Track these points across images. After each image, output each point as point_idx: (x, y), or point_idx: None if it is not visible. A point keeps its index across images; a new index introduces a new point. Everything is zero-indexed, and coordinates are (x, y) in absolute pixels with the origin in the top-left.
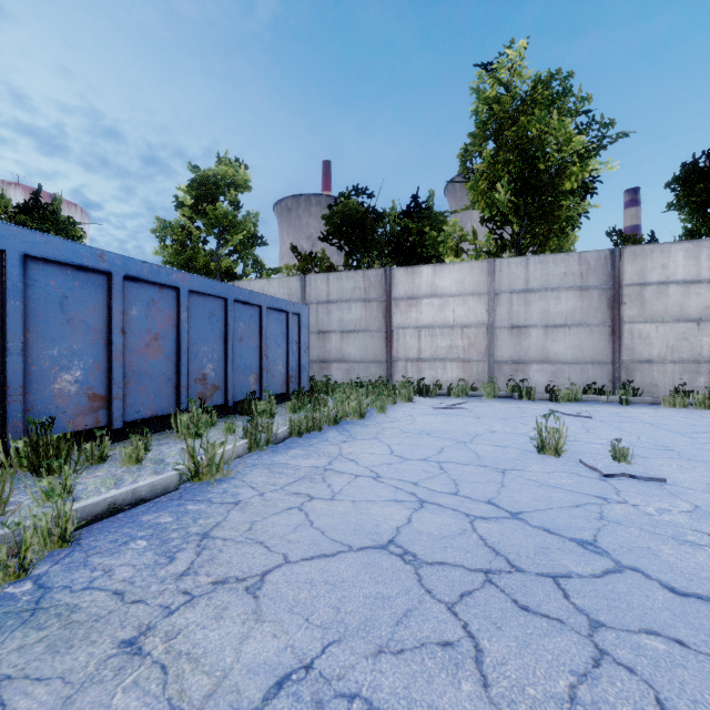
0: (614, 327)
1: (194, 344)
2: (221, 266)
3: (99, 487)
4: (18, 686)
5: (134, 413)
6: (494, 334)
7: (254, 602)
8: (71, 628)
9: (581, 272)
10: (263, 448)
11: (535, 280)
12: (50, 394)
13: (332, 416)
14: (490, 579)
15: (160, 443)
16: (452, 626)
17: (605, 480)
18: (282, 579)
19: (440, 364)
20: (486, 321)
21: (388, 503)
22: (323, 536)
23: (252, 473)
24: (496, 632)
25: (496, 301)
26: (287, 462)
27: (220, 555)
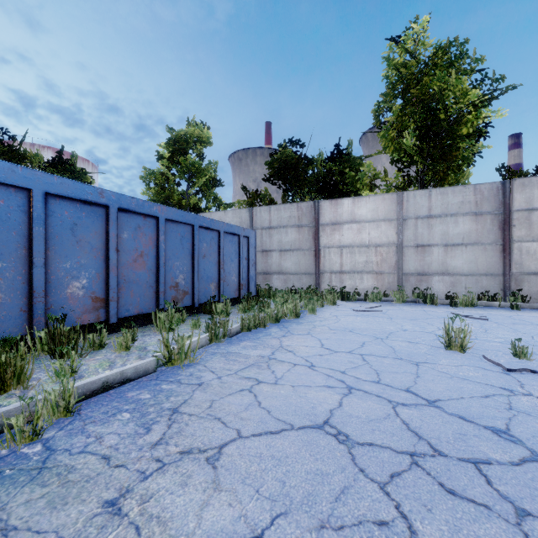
0: (504, 245)
1: (169, 260)
2: (190, 202)
3: (97, 368)
4: (21, 537)
5: (125, 311)
6: (402, 252)
7: (213, 472)
8: (67, 487)
9: (476, 200)
10: (221, 340)
11: (436, 207)
12: (64, 297)
13: (274, 316)
14: (416, 462)
15: (144, 334)
16: (385, 505)
17: (508, 374)
18: (236, 452)
19: (358, 275)
20: (395, 241)
21: (322, 388)
22: (269, 415)
23: (212, 360)
24: (427, 515)
25: (404, 225)
26: (239, 351)
27: (186, 428)
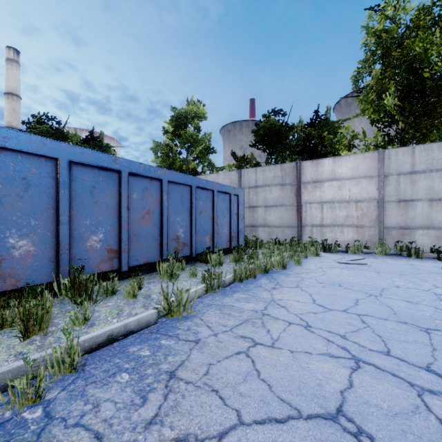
0: None
1: (171, 216)
2: (189, 167)
3: (107, 316)
4: None
5: (135, 261)
6: (383, 206)
7: None
8: None
9: None
10: (215, 291)
11: (420, 163)
12: (85, 249)
13: (262, 267)
14: None
15: (149, 281)
16: None
17: None
18: None
19: (339, 229)
20: (376, 196)
21: (324, 357)
22: (270, 392)
23: (208, 312)
24: None
25: (385, 181)
26: (233, 304)
27: (182, 402)
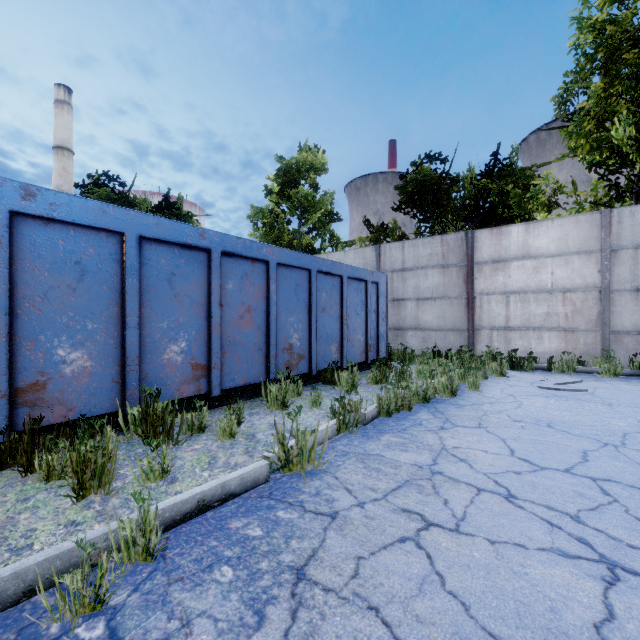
0: None
1: (282, 315)
2: (302, 243)
3: (194, 466)
4: None
5: (230, 381)
6: (609, 299)
7: None
8: None
9: None
10: (352, 431)
11: None
12: (161, 364)
13: (420, 393)
14: None
15: (251, 412)
16: None
17: None
18: None
19: (535, 333)
20: (598, 283)
21: (551, 556)
22: (469, 618)
23: (345, 466)
24: None
25: (613, 259)
26: (382, 453)
27: (322, 626)
